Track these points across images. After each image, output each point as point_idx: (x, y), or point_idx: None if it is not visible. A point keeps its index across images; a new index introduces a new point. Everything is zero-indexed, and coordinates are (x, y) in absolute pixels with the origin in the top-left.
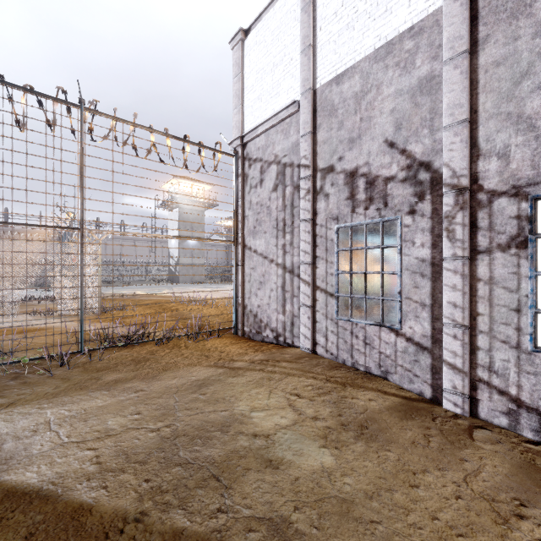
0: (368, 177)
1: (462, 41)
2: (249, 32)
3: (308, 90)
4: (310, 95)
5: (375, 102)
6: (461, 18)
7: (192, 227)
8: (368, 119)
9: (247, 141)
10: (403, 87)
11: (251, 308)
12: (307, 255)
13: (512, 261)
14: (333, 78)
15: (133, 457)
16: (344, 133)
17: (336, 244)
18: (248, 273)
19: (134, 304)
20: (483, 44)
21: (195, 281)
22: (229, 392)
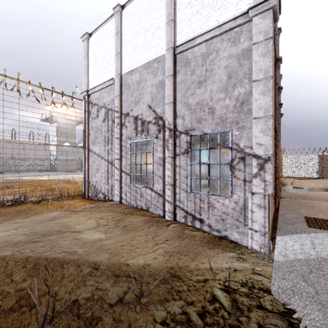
0: (142, 120)
1: (171, 70)
2: (92, 35)
3: (118, 74)
4: (119, 77)
5: (144, 87)
6: (171, 61)
7: (66, 136)
8: (142, 94)
9: (90, 93)
10: (154, 83)
11: (92, 183)
12: (117, 155)
13: (185, 159)
14: (129, 71)
15: (11, 242)
16: (133, 98)
17: (129, 150)
18: (91, 164)
19: (21, 184)
20: (178, 73)
21: (69, 171)
22: (68, 219)
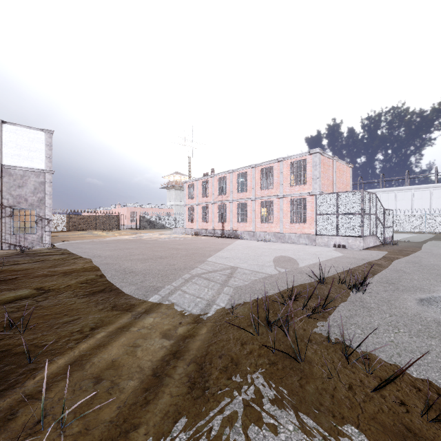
0: None
1: None
2: None
3: None
4: None
5: None
6: None
7: None
8: None
9: None
10: None
11: None
12: None
13: (10, 219)
14: None
15: None
16: None
17: None
18: None
19: None
20: (4, 177)
21: None
22: None
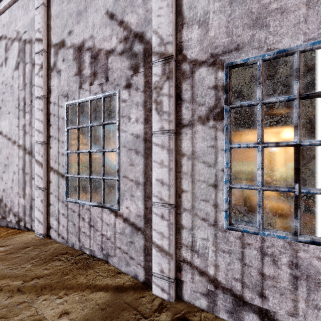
0: (92, 50)
1: None
2: None
3: None
4: None
5: None
6: None
7: None
8: None
9: None
10: None
11: None
12: (40, 134)
13: (211, 134)
14: None
15: None
16: (73, 5)
17: (65, 122)
18: None
19: None
20: None
21: None
22: None
